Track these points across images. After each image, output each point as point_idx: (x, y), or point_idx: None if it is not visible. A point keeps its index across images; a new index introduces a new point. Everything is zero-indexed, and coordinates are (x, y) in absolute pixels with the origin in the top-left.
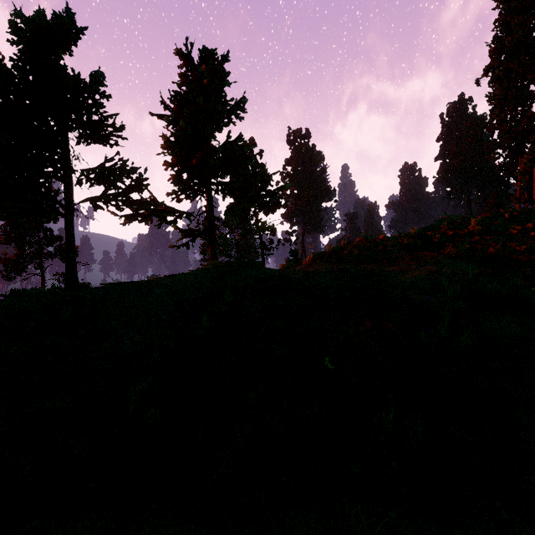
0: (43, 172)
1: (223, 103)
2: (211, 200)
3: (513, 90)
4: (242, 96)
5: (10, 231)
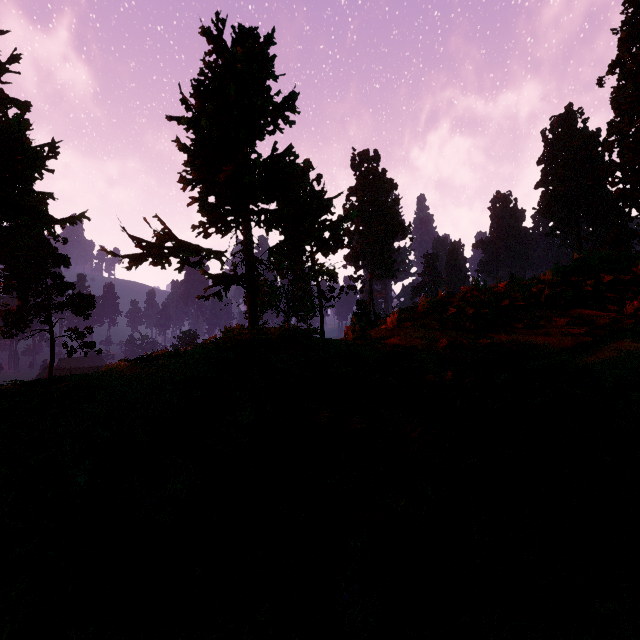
0: None
1: (265, 98)
2: (249, 234)
3: None
4: (292, 91)
5: (9, 278)
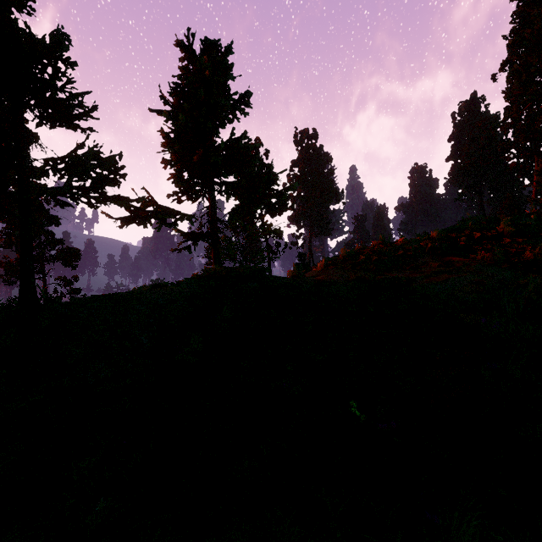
0: None
1: (226, 96)
2: (213, 201)
3: (533, 85)
4: (247, 90)
5: (10, 235)
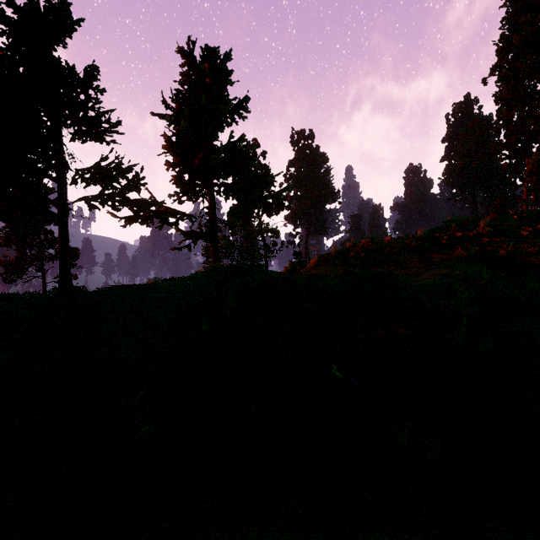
0: (34, 170)
1: (226, 102)
2: (213, 201)
3: (521, 90)
4: (245, 95)
5: (10, 234)
